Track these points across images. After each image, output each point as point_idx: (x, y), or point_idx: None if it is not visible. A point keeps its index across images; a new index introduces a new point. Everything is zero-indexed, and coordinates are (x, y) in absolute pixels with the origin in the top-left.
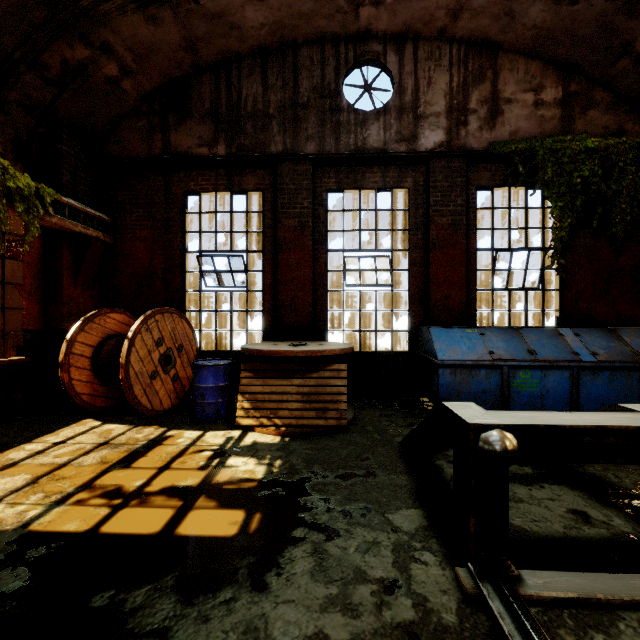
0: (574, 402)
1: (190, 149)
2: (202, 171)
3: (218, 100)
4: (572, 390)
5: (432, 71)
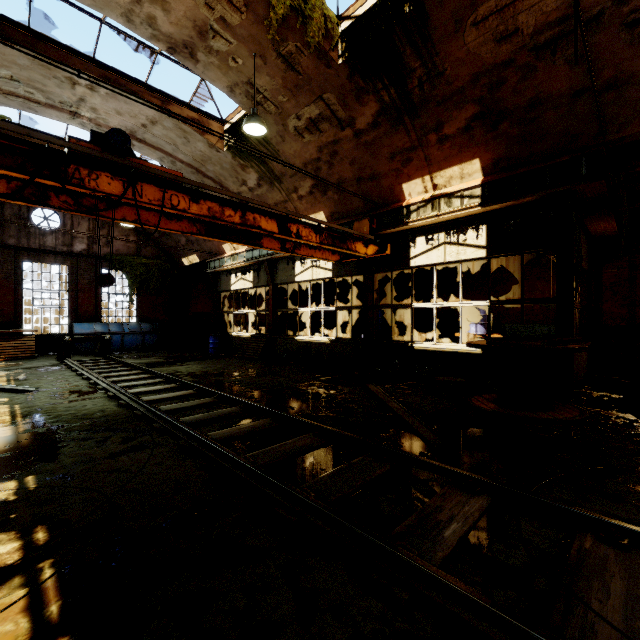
0: (122, 344)
1: None
2: None
3: None
4: (122, 340)
5: (81, 220)
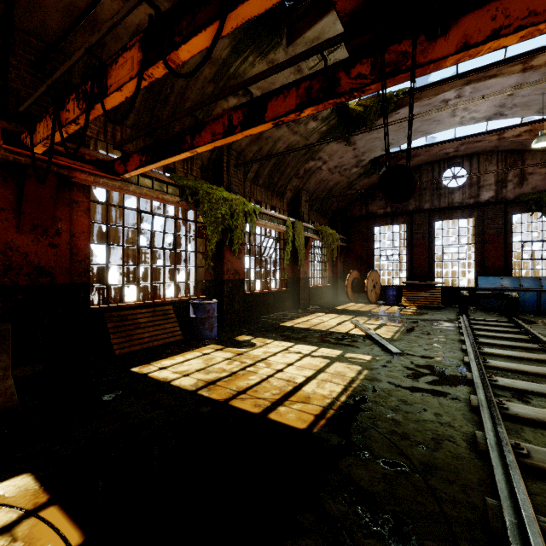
0: (538, 303)
1: (376, 211)
2: (381, 218)
3: None
4: (537, 299)
5: (487, 166)
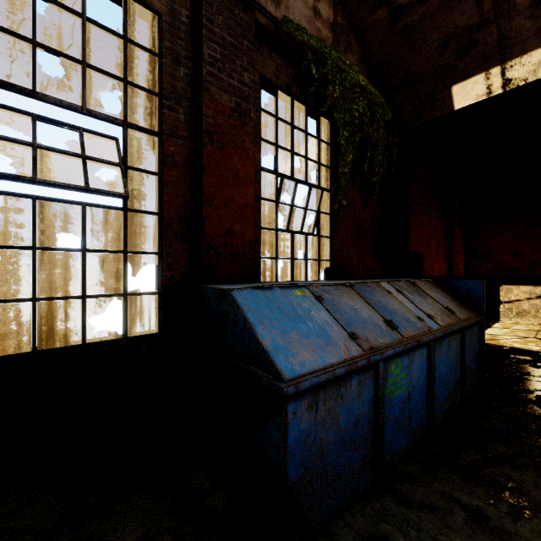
0: (432, 392)
1: None
2: None
3: None
4: (429, 375)
5: None
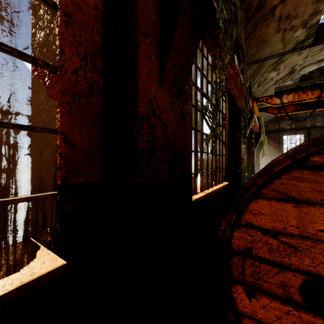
0: None
1: (284, 127)
2: (288, 131)
3: (292, 116)
4: None
5: None
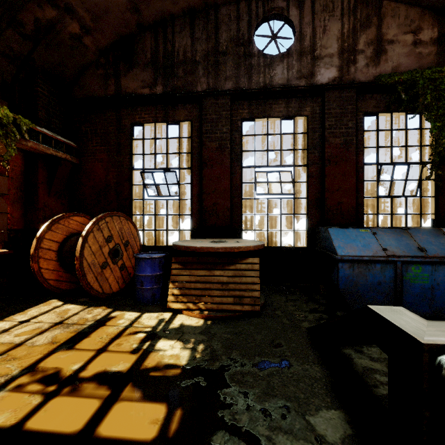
0: None
1: (136, 90)
2: (145, 107)
3: (157, 51)
4: None
5: (327, 20)
